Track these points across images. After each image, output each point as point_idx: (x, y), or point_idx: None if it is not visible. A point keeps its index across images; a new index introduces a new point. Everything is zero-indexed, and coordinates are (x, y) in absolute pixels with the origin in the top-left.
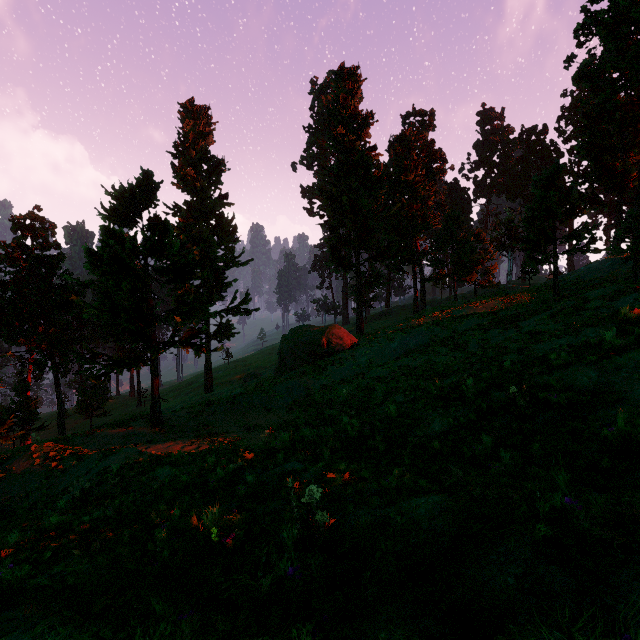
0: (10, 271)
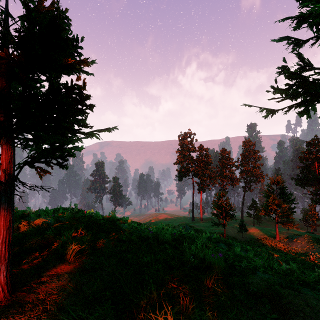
0: (305, 162)
